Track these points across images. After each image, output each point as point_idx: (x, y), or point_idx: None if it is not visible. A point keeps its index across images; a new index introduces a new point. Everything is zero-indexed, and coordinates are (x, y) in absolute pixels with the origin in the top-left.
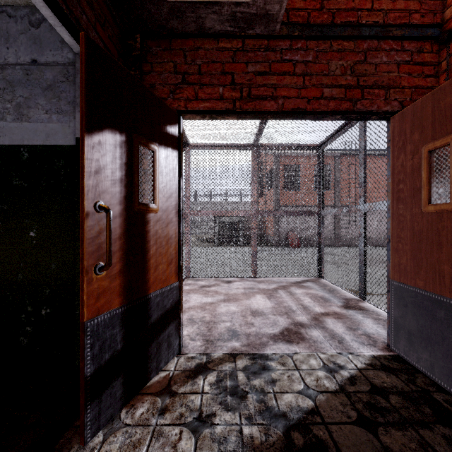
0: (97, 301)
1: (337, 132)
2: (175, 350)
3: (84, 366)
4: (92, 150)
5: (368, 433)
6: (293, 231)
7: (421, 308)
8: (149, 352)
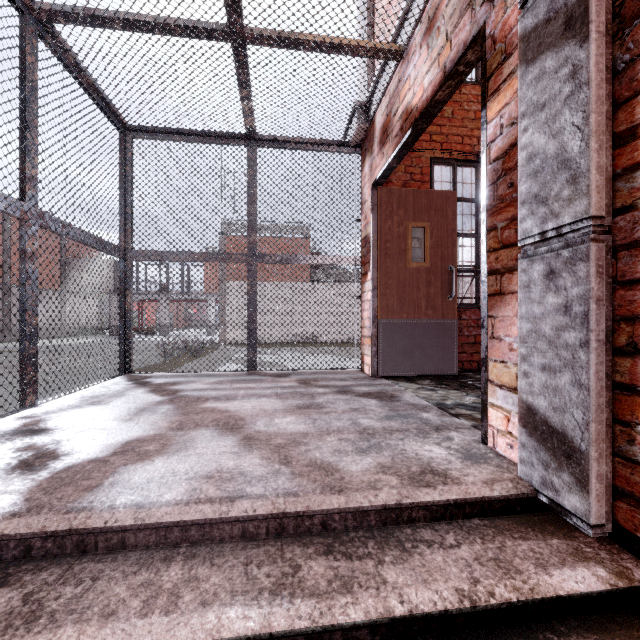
0: None
1: (195, 134)
2: None
3: None
4: None
5: None
6: None
7: (406, 332)
8: None
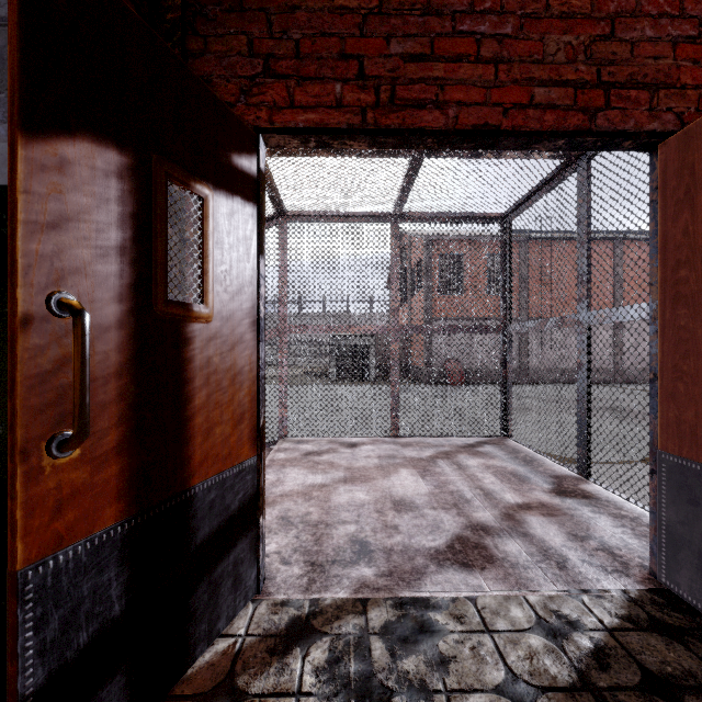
0: (54, 517)
1: (536, 191)
2: (250, 589)
3: (16, 674)
4: (40, 174)
5: None
6: (454, 359)
7: None
8: (191, 606)
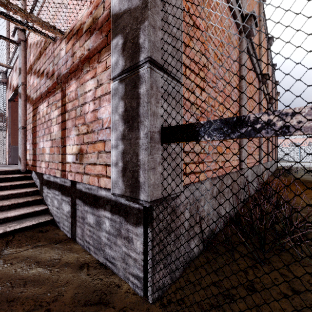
0: None
1: None
2: None
3: None
4: None
5: None
6: None
7: None
8: None
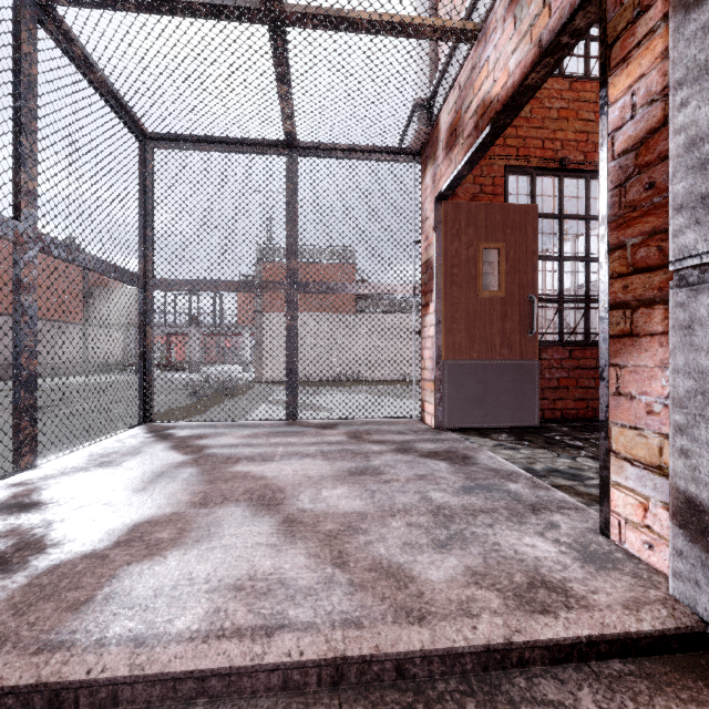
0: None
1: (225, 143)
2: None
3: None
4: None
5: (586, 448)
6: None
7: (477, 375)
8: None
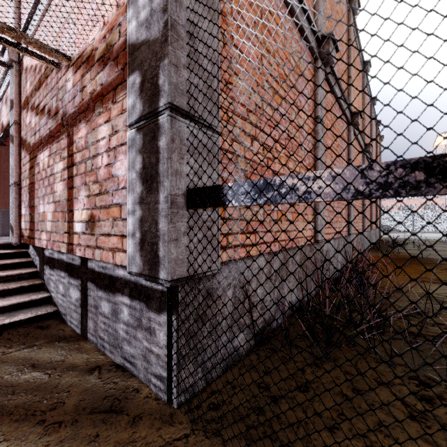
0: None
1: None
2: None
3: None
4: None
5: None
6: None
7: None
8: None
